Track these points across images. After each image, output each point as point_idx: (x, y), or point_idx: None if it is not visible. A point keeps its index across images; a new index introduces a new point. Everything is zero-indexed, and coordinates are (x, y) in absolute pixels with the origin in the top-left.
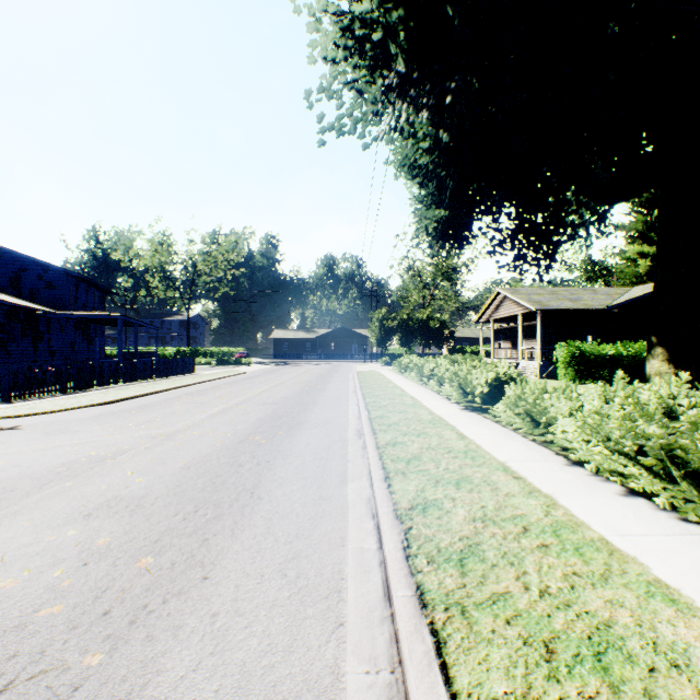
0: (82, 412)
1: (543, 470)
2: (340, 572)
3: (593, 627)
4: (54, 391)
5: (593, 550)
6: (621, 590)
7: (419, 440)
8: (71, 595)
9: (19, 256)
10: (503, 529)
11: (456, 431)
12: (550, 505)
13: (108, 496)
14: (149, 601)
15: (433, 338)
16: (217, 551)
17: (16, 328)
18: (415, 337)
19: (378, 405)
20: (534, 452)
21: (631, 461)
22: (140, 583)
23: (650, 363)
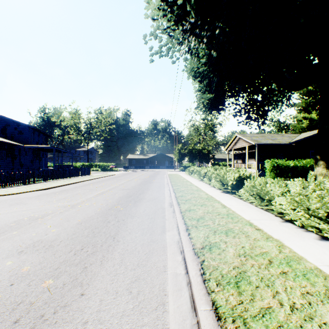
0: (31, 194)
1: (270, 225)
2: (164, 290)
3: None
4: (19, 183)
5: (314, 276)
6: None
7: (202, 208)
8: None
9: (5, 118)
10: (257, 262)
11: (221, 203)
12: (280, 246)
13: (35, 240)
14: (45, 312)
15: (204, 158)
16: (91, 275)
17: (3, 153)
18: (195, 158)
19: (180, 190)
20: (263, 214)
21: (321, 220)
22: (42, 298)
23: (316, 169)
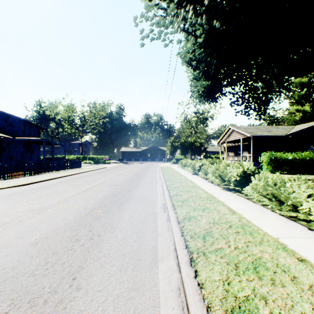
0: (3, 191)
1: None
2: None
3: None
4: None
5: None
6: None
7: (205, 214)
8: None
9: None
10: None
11: (226, 206)
12: None
13: None
14: None
15: (196, 151)
16: None
17: None
18: (187, 150)
19: (174, 186)
20: (291, 227)
21: None
22: None
23: None
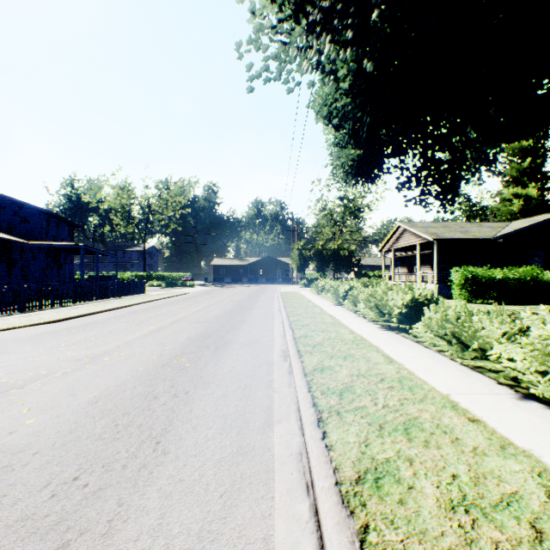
0: (25, 331)
1: (497, 408)
2: None
3: None
4: (12, 309)
5: None
6: None
7: (347, 364)
8: None
9: None
10: (505, 532)
11: (382, 353)
12: (543, 474)
13: None
14: None
15: (343, 265)
16: None
17: None
18: (328, 264)
19: (301, 323)
20: (473, 380)
21: None
22: None
23: None
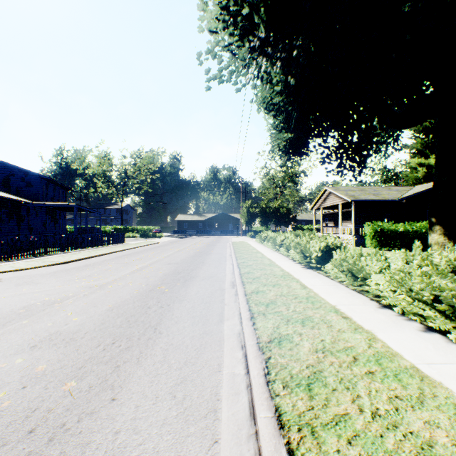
0: (45, 269)
1: (363, 312)
2: (217, 394)
3: (418, 447)
4: (28, 255)
5: (408, 376)
6: (435, 412)
7: (274, 289)
8: (7, 415)
9: (8, 165)
10: (339, 359)
11: (300, 283)
12: (371, 339)
13: (51, 331)
14: (67, 420)
15: (282, 220)
16: (124, 376)
17: (6, 213)
18: (270, 219)
19: (246, 264)
20: (355, 298)
21: (428, 305)
22: (62, 404)
23: (431, 236)
